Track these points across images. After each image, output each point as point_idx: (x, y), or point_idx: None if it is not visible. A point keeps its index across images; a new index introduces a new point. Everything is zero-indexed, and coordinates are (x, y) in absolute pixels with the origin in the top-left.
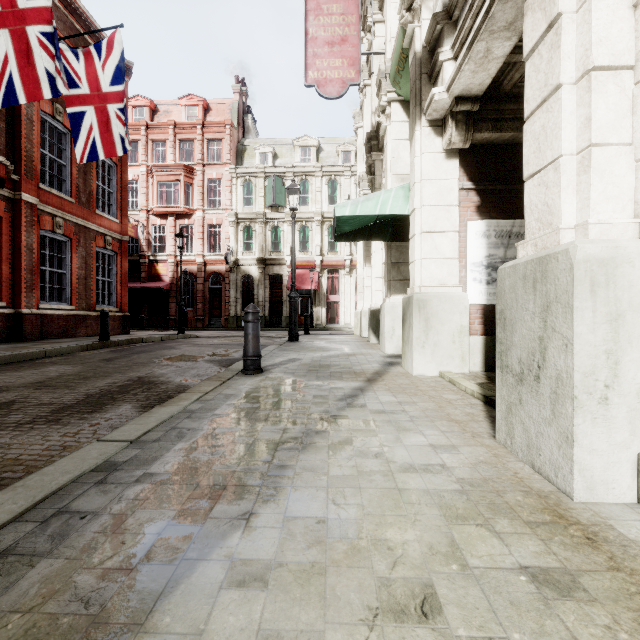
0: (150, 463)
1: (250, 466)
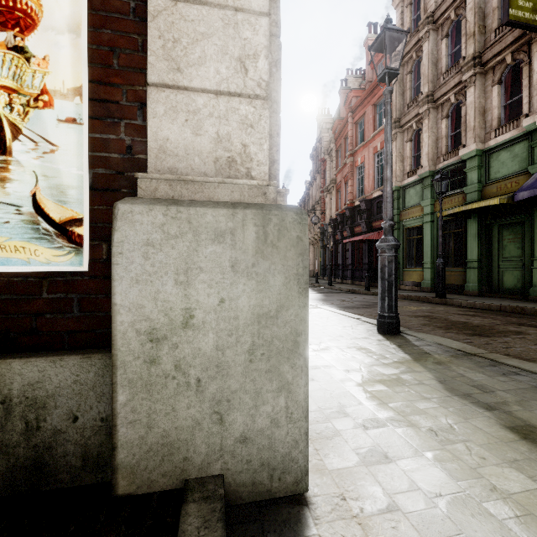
0: None
1: (506, 405)
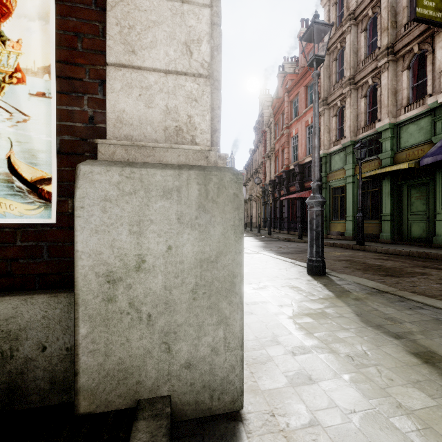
0: None
1: (412, 334)
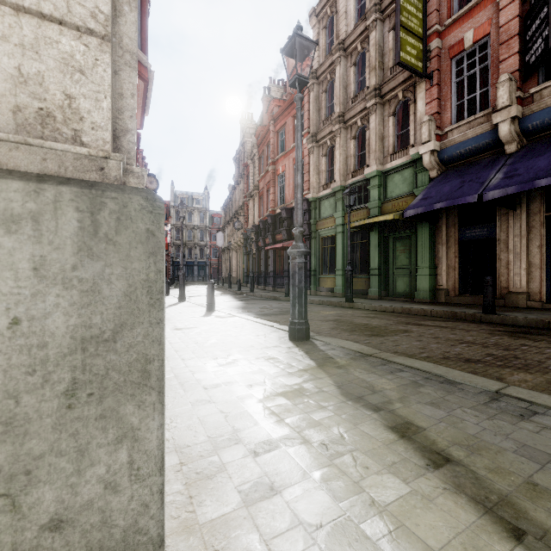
0: (441, 389)
1: (391, 404)
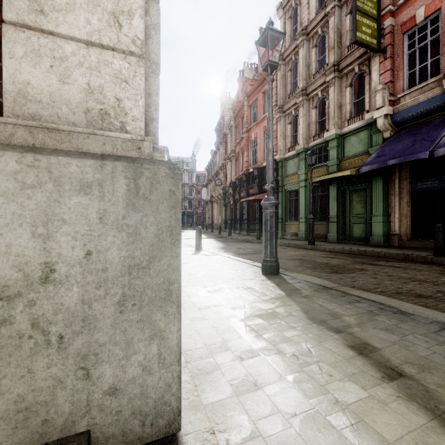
0: (394, 318)
1: (350, 328)
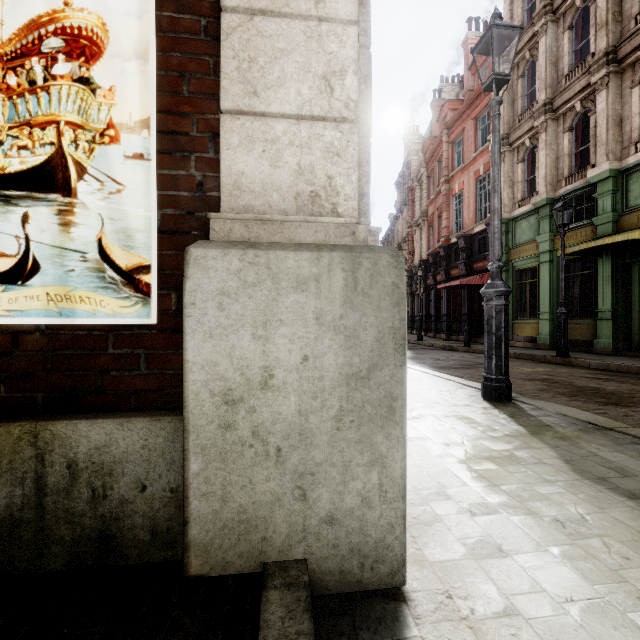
0: None
1: None
